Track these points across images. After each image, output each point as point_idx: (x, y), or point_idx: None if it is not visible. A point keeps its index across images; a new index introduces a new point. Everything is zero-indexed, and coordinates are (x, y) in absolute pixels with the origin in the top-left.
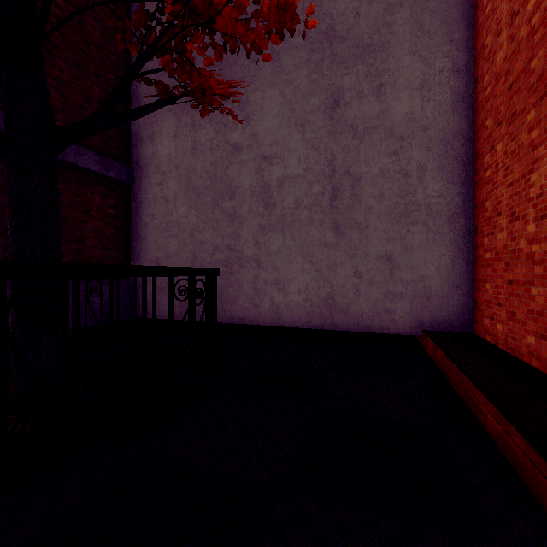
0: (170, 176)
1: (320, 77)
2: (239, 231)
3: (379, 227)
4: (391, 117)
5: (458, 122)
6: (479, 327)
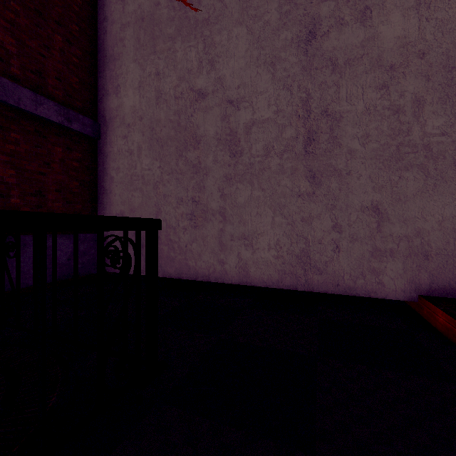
0: (134, 128)
1: (293, 7)
2: (204, 182)
3: (364, 174)
4: (378, 44)
5: None
6: None
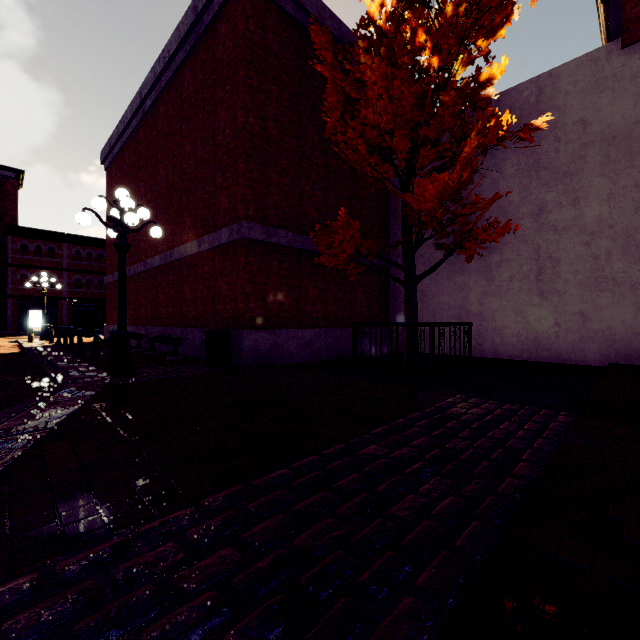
0: (417, 261)
1: (529, 194)
2: (467, 296)
3: (575, 293)
4: (583, 219)
5: (638, 221)
6: None
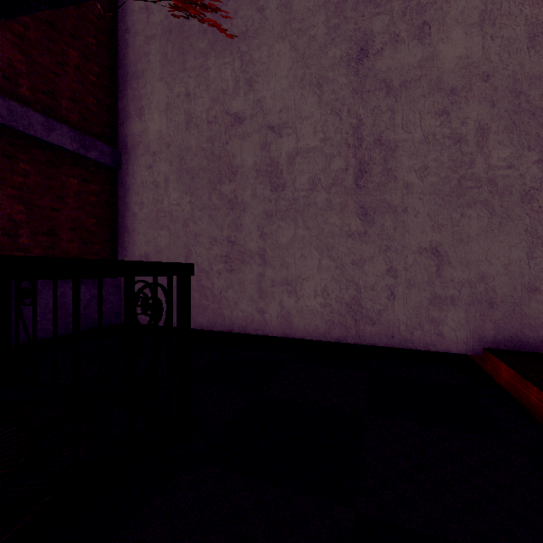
0: (161, 157)
1: (343, 21)
2: (241, 219)
3: (422, 211)
4: (438, 65)
5: (536, 64)
6: None
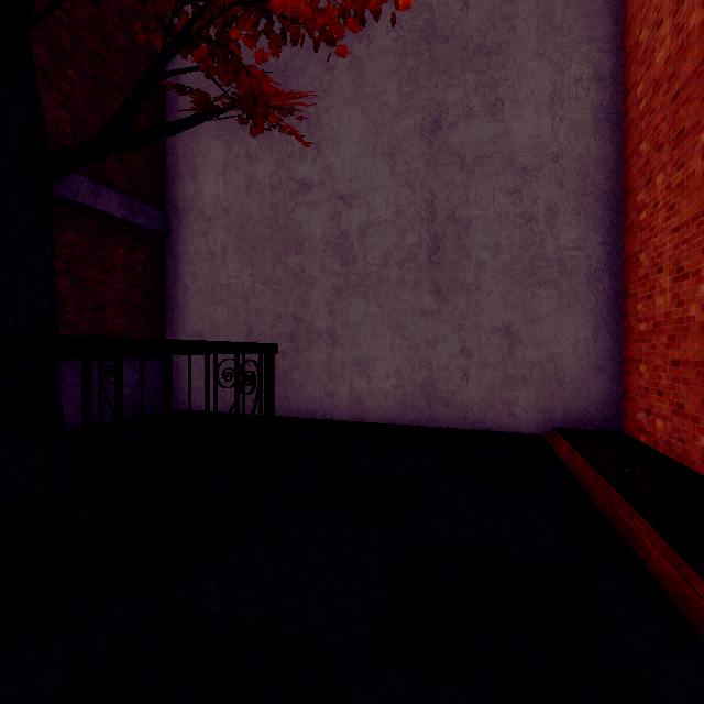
0: (217, 223)
1: (416, 90)
2: (308, 295)
3: (495, 290)
4: (510, 142)
5: (601, 148)
6: (630, 424)
